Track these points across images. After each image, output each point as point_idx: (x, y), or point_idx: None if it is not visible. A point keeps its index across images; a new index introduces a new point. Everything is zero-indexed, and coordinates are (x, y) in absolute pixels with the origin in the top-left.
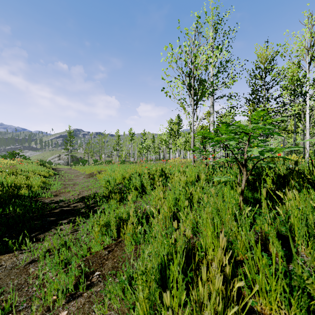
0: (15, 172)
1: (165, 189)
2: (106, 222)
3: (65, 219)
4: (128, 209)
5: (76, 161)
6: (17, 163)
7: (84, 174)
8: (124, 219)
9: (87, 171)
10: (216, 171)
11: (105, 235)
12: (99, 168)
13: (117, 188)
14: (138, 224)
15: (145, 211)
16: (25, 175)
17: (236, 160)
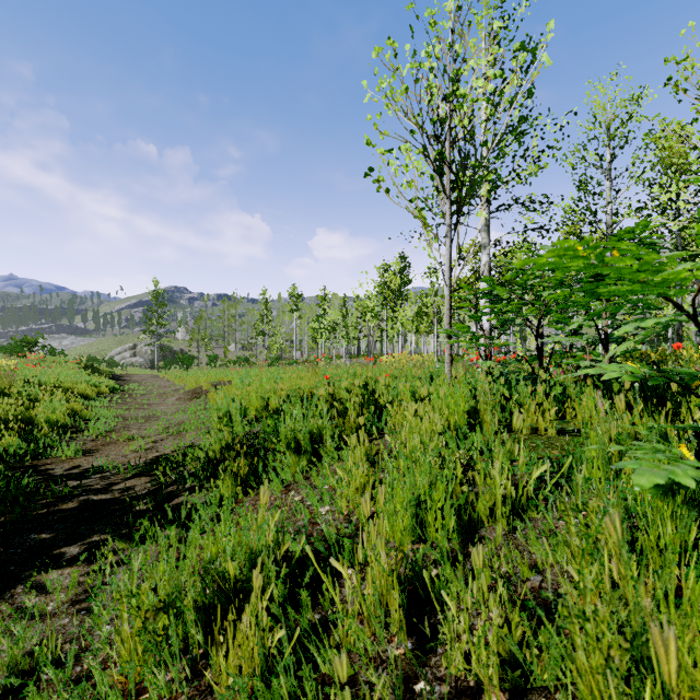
0: (10, 386)
1: (377, 445)
2: (167, 597)
3: (79, 539)
4: (250, 545)
5: (171, 358)
6: (31, 363)
7: (181, 392)
8: (237, 583)
9: (190, 382)
10: (516, 390)
11: (162, 643)
12: (217, 375)
13: (248, 433)
14: (286, 600)
15: (315, 529)
16: (32, 395)
17: (664, 374)
